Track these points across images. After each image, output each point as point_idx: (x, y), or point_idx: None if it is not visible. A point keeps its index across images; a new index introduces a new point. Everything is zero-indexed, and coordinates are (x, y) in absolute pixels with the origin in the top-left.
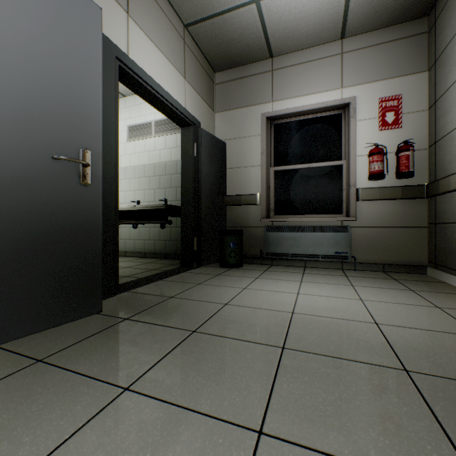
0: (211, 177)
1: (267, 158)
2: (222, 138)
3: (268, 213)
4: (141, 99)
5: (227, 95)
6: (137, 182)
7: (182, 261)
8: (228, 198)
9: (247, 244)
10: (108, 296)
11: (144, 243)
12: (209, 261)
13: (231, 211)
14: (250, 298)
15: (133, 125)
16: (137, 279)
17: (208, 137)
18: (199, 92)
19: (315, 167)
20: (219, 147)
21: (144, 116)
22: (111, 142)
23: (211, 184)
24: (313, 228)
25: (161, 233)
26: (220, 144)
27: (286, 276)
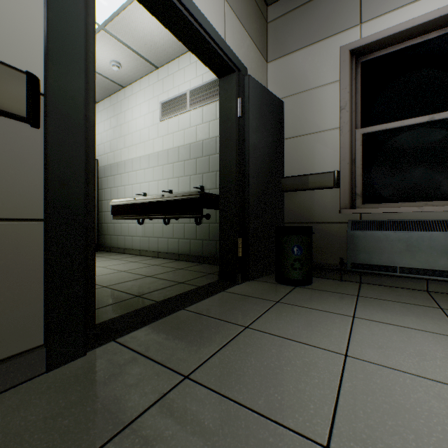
0: (262, 148)
1: (350, 115)
2: (278, 96)
3: (352, 200)
4: (174, 67)
5: (285, 34)
6: (171, 169)
7: (221, 272)
8: (287, 180)
9: (317, 247)
10: (66, 358)
11: (178, 242)
12: (260, 273)
13: (291, 199)
14: (385, 413)
15: (166, 101)
16: (144, 307)
17: (258, 90)
18: (246, 26)
19: (445, 118)
20: (273, 107)
21: (178, 87)
22: (74, 54)
23: (262, 160)
24: (447, 224)
25: (197, 230)
26: (275, 103)
27: (410, 315)
